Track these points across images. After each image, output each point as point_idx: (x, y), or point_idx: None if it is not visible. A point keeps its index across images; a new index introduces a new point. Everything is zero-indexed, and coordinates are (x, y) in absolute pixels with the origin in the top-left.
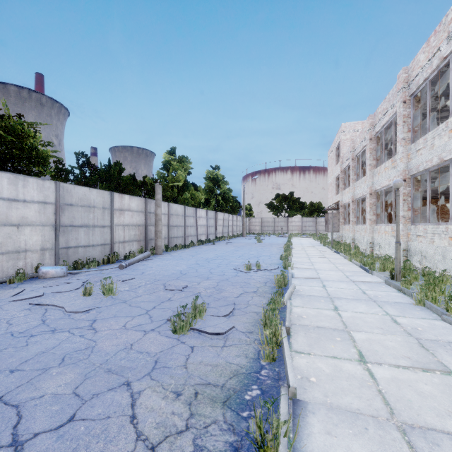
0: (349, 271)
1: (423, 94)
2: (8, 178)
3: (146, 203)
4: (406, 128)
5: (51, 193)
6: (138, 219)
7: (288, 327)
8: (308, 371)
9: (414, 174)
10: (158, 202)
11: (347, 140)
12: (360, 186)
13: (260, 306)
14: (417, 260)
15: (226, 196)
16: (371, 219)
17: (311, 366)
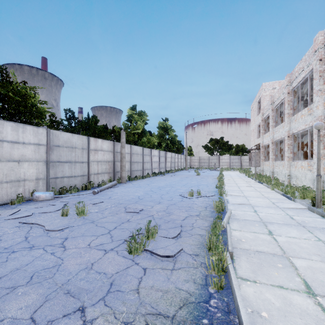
0: (274, 198)
1: None
2: (11, 126)
3: (114, 145)
4: (322, 81)
5: (43, 137)
6: (108, 157)
7: (231, 252)
8: (258, 304)
9: None
10: (123, 144)
11: (266, 96)
12: (278, 130)
13: (203, 228)
14: None
15: (173, 140)
16: (289, 157)
17: (259, 296)
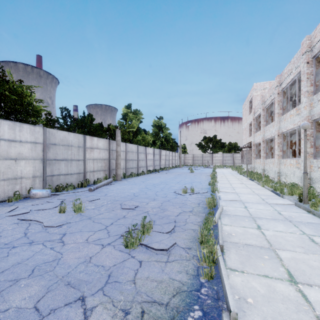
0: (264, 195)
1: None
2: (8, 124)
3: (109, 143)
4: (309, 83)
5: (40, 136)
6: (103, 155)
7: (222, 245)
8: (245, 291)
9: (316, 118)
10: (118, 142)
11: (258, 95)
12: (269, 129)
13: (195, 224)
14: (318, 186)
15: (167, 138)
16: (279, 155)
17: (246, 285)
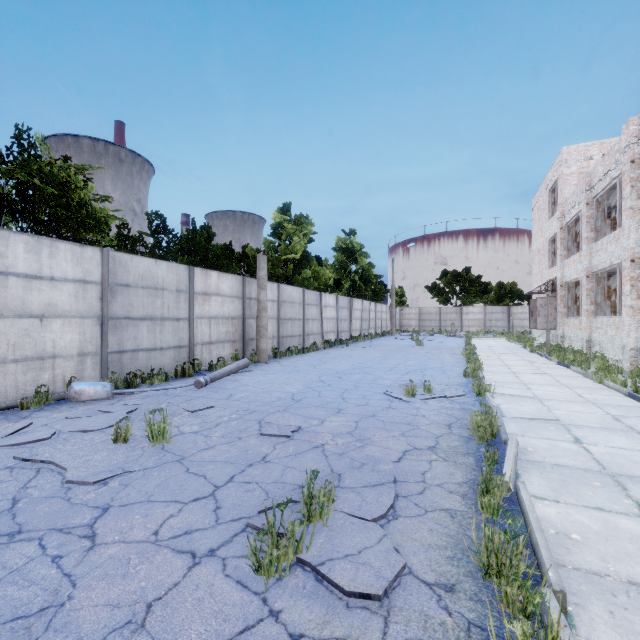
0: (612, 405)
1: None
2: (26, 242)
3: (244, 284)
4: None
5: (94, 267)
6: (231, 308)
7: (561, 591)
8: None
9: None
10: (262, 282)
11: (571, 174)
12: (605, 248)
13: (452, 490)
14: None
15: (365, 275)
16: (634, 307)
17: None
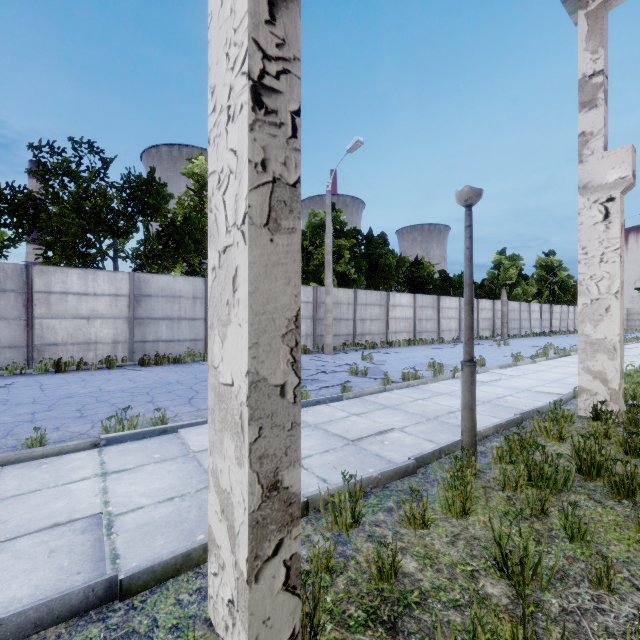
0: None
1: None
2: (448, 299)
3: (493, 303)
4: None
5: (458, 304)
6: (489, 315)
7: None
8: None
9: None
10: (504, 302)
11: None
12: None
13: None
14: None
15: (564, 285)
16: None
17: None
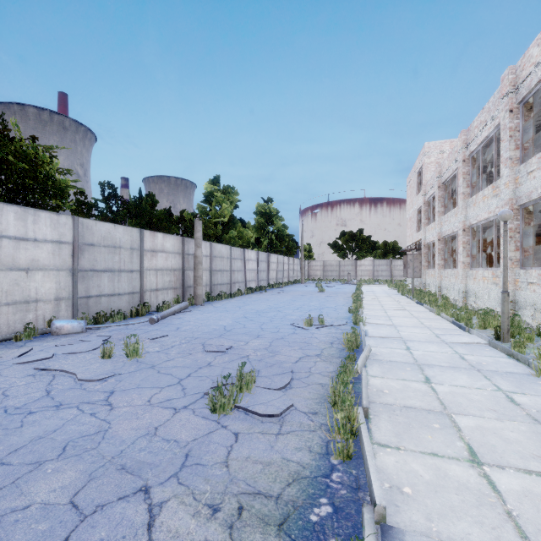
0: (439, 328)
1: (535, 101)
2: (15, 212)
3: (184, 243)
4: (513, 144)
5: (67, 231)
6: (173, 262)
7: (366, 407)
8: (400, 477)
9: (525, 203)
10: (198, 241)
11: (431, 163)
12: (449, 220)
13: (326, 375)
14: (528, 314)
15: (280, 234)
16: (465, 262)
17: (402, 467)
